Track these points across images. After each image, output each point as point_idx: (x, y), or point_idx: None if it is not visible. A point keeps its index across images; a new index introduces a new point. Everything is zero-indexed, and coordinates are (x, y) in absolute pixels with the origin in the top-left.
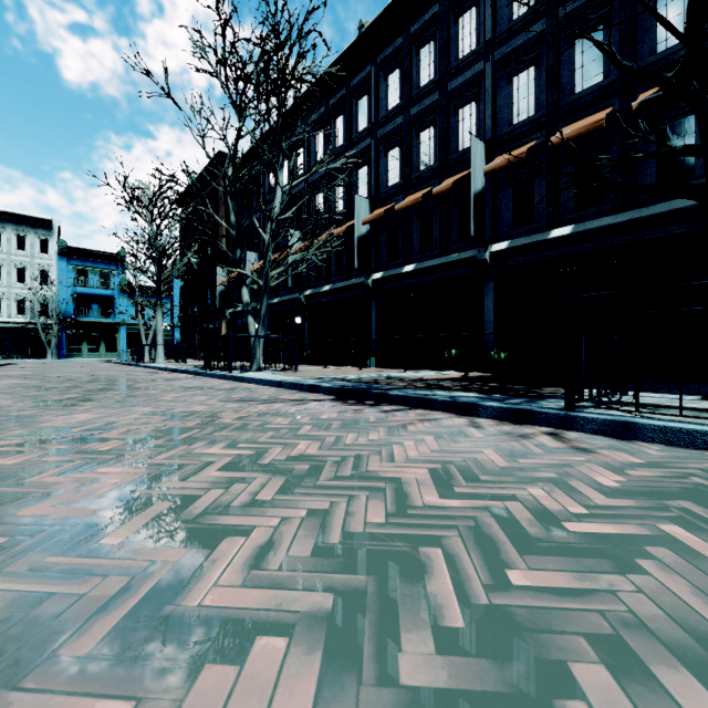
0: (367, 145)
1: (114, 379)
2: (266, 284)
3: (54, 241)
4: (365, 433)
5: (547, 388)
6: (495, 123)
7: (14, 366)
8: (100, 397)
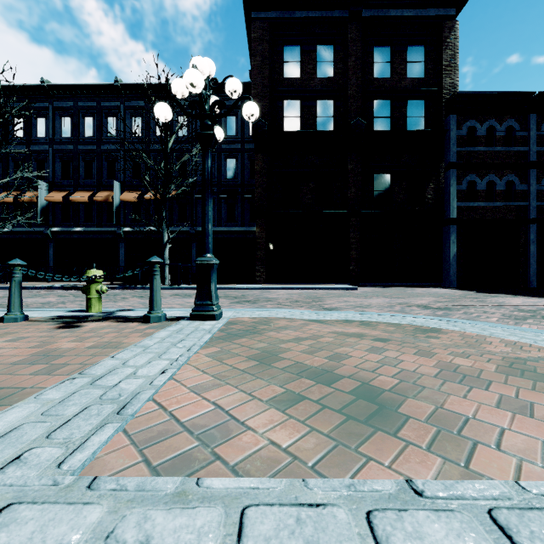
0: (46, 149)
1: None
2: None
3: None
4: None
5: None
6: (125, 175)
7: None
8: None
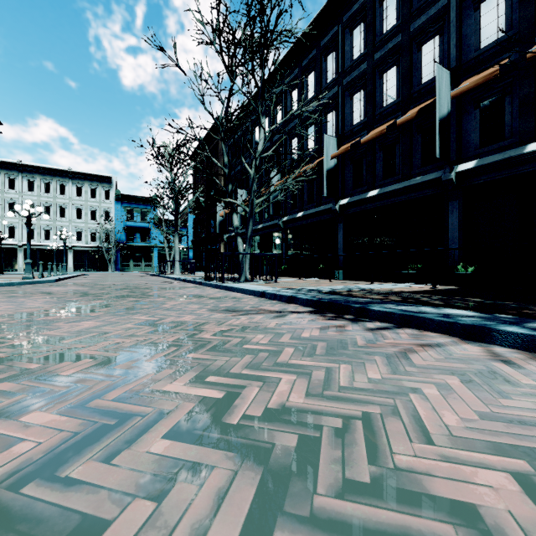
0: (335, 92)
1: (139, 287)
2: (251, 211)
3: (113, 191)
4: (359, 364)
5: None
6: (460, 51)
7: (85, 276)
8: (116, 303)
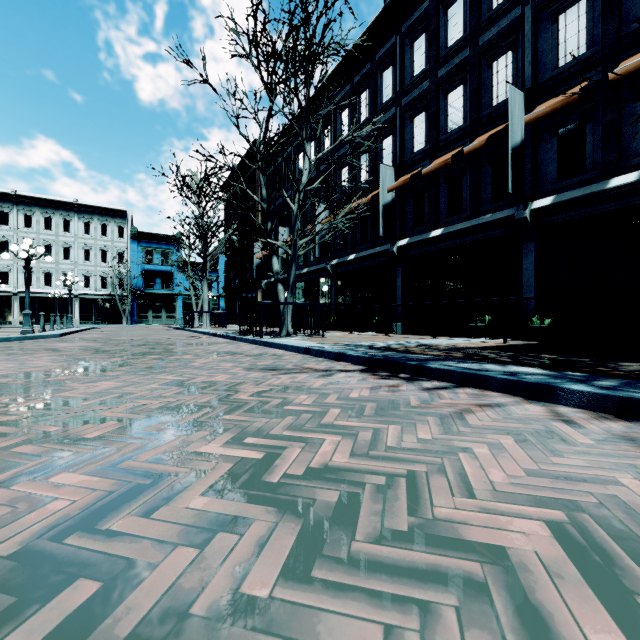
0: (392, 114)
1: (161, 343)
2: (294, 253)
3: (128, 228)
4: (410, 425)
5: (627, 363)
6: (535, 69)
7: (95, 330)
8: (137, 362)
